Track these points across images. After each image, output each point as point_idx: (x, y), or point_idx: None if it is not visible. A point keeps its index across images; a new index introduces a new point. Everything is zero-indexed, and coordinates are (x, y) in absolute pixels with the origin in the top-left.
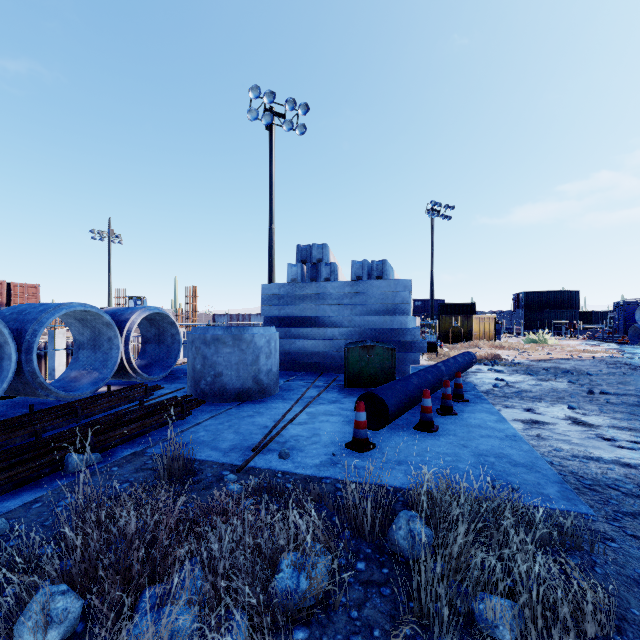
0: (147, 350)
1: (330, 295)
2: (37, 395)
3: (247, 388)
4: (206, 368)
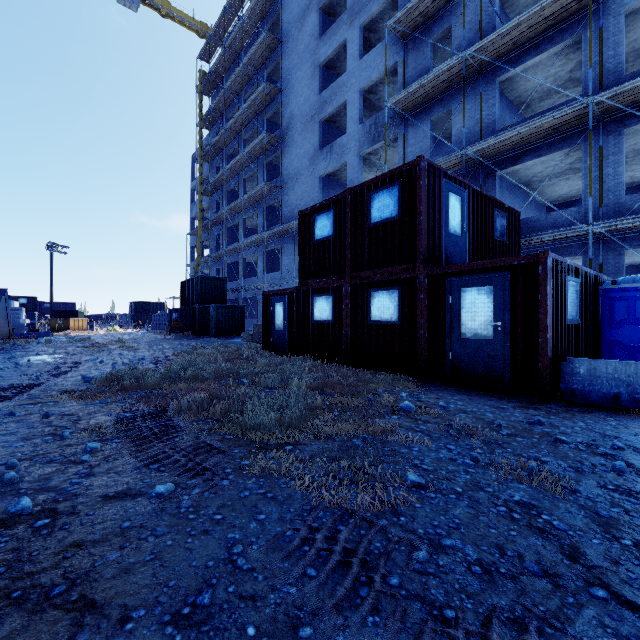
0: None
1: None
2: None
3: None
4: None
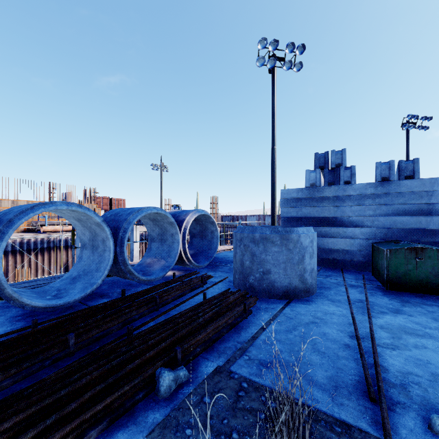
0: (193, 243)
1: (349, 197)
2: (126, 278)
3: (294, 286)
4: (254, 265)
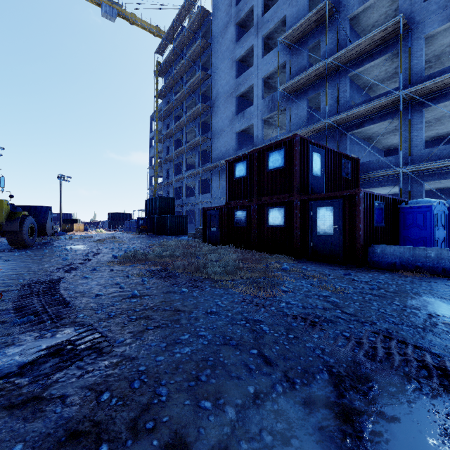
0: None
1: None
2: None
3: None
4: None
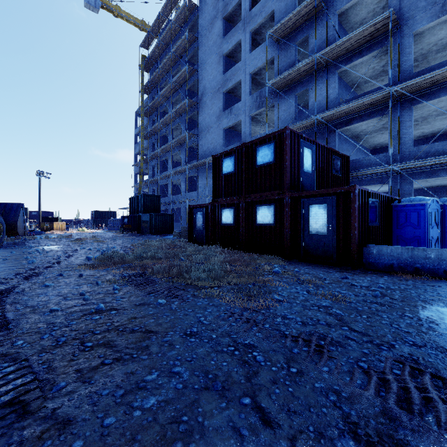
0: None
1: None
2: None
3: None
4: None
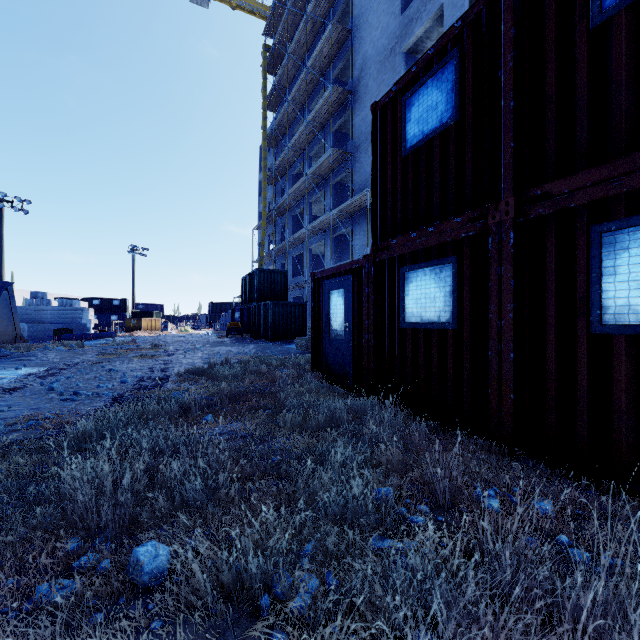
0: None
1: (48, 311)
2: None
3: None
4: None
